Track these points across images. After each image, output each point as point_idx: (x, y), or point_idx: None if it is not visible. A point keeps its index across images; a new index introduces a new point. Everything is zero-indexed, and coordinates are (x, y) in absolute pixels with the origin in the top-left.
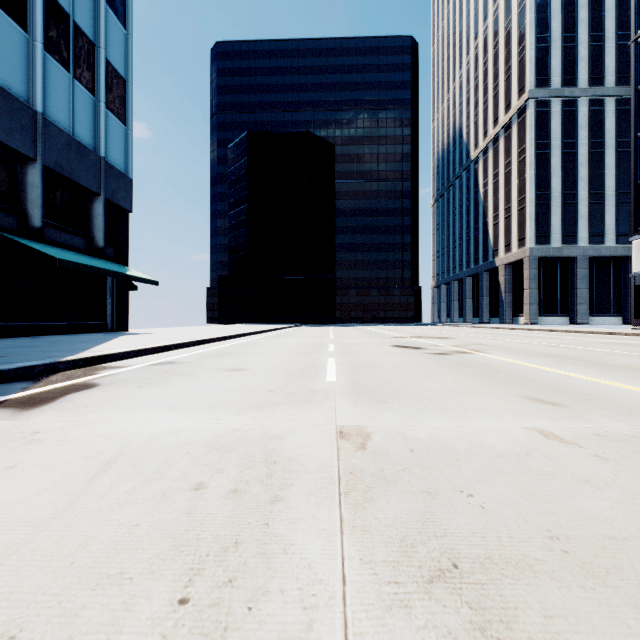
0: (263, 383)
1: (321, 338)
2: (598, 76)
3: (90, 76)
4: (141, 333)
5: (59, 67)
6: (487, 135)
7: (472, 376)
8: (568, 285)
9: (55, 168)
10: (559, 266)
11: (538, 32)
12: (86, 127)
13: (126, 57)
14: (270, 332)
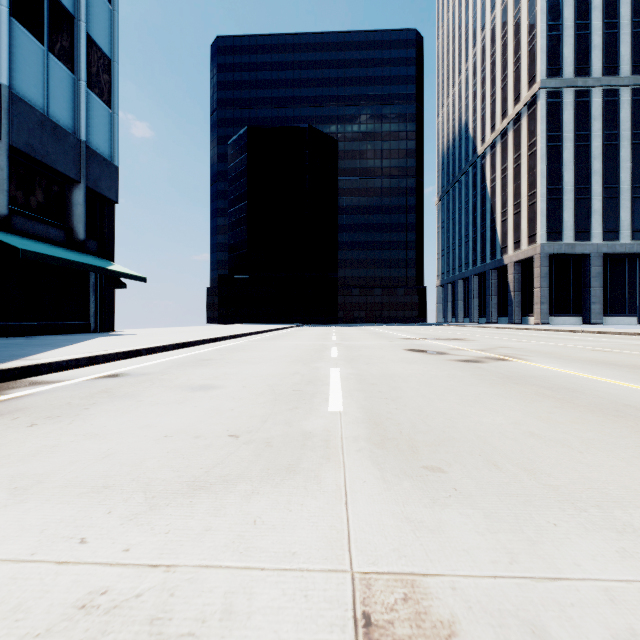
0: (229, 416)
1: (323, 340)
2: (613, 65)
3: (68, 51)
4: (125, 334)
5: (30, 37)
6: (495, 129)
7: (544, 401)
8: (581, 283)
9: (25, 150)
10: (571, 264)
11: (549, 20)
12: (64, 107)
13: (111, 34)
14: (268, 333)
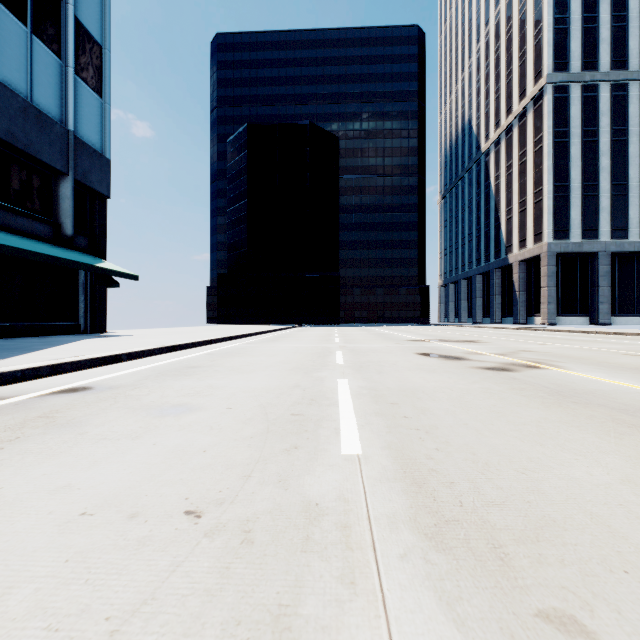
0: (197, 465)
1: (325, 342)
2: (621, 59)
3: (55, 35)
4: (115, 335)
5: (12, 18)
6: (499, 125)
7: (635, 435)
8: (588, 283)
9: (5, 138)
10: (578, 262)
11: (556, 13)
12: (49, 94)
13: (102, 20)
14: (267, 334)
